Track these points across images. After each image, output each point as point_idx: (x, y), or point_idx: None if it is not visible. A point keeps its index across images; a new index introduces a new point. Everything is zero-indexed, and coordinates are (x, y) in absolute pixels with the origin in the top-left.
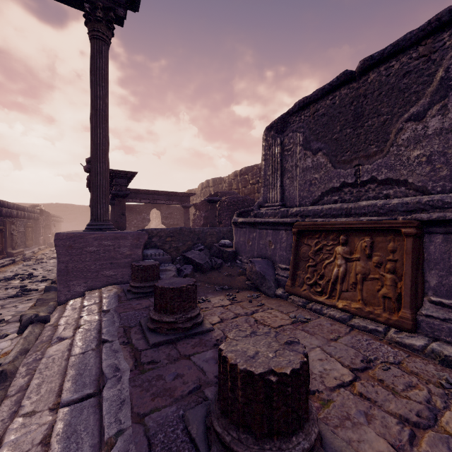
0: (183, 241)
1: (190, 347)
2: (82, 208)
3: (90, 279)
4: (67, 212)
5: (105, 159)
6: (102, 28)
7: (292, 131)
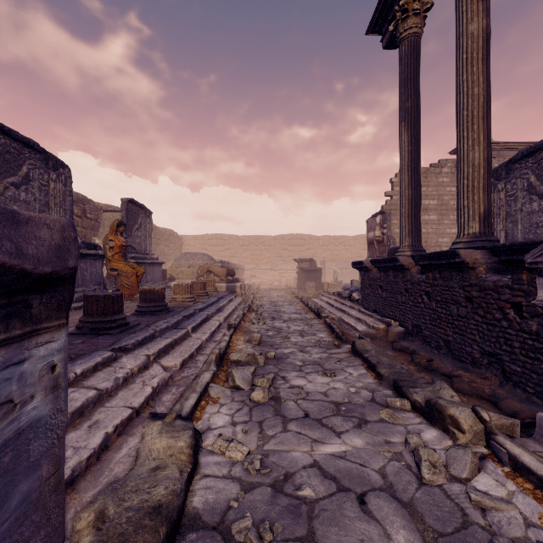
0: None
1: None
2: None
3: None
4: None
5: None
6: None
7: None
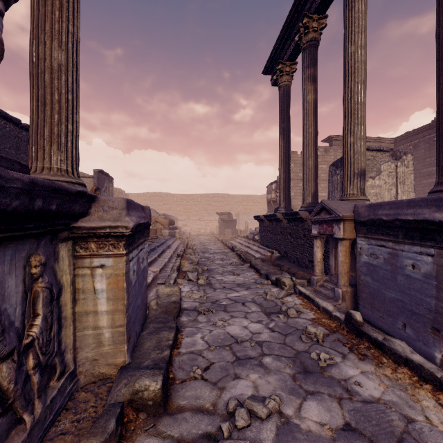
0: None
1: None
2: None
3: None
4: None
5: None
6: None
7: None
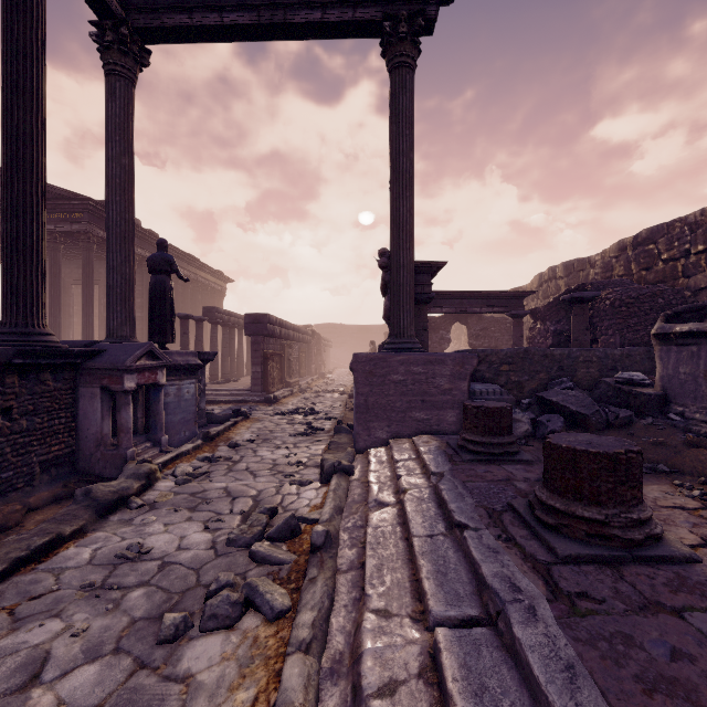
0: (531, 372)
1: (662, 588)
2: (352, 329)
3: (395, 422)
4: (335, 334)
5: (409, 245)
6: (405, 49)
7: None
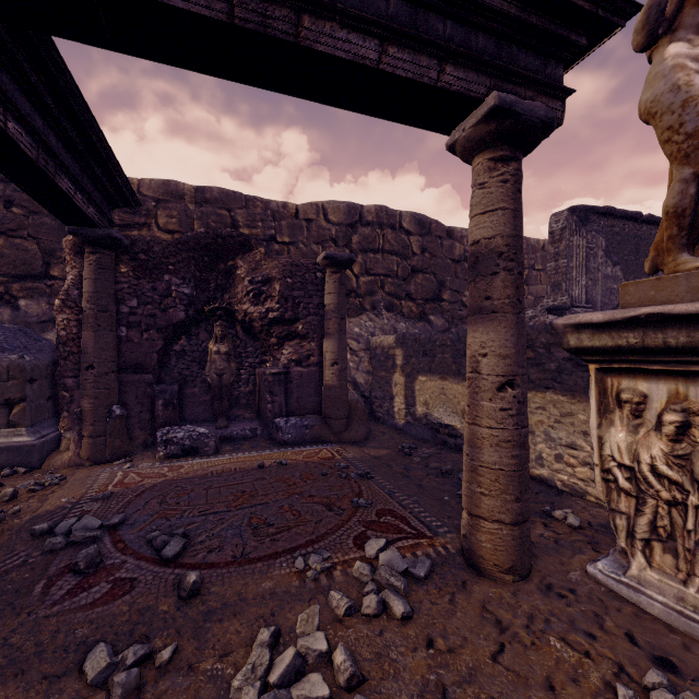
0: None
1: None
2: None
3: None
4: None
5: None
6: None
7: (595, 230)
